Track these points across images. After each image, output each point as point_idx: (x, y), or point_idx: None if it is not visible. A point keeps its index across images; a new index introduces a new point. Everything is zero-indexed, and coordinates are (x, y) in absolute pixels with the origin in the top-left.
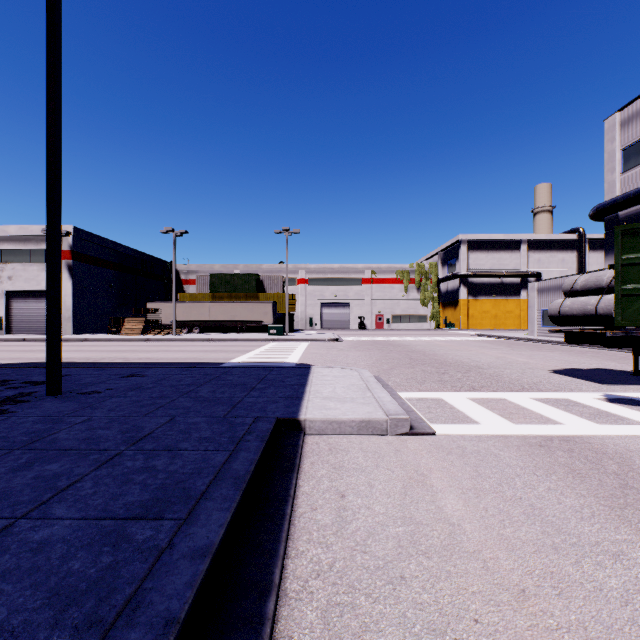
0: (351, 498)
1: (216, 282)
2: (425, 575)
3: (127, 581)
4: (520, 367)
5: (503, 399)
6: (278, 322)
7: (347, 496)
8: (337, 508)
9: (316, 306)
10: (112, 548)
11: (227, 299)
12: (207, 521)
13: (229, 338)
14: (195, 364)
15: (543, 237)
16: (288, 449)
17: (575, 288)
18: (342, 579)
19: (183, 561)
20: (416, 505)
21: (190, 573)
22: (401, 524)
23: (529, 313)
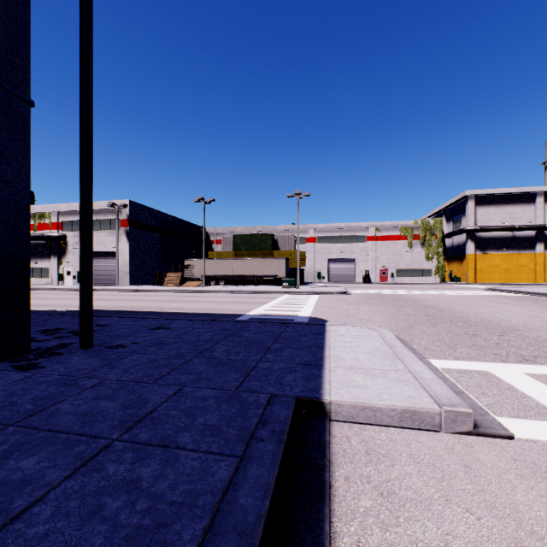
0: None
1: (238, 242)
2: None
3: None
4: None
5: None
6: (290, 276)
7: None
8: None
9: (324, 261)
10: None
11: (247, 256)
12: None
13: (248, 290)
14: (217, 315)
15: None
16: (312, 449)
17: None
18: None
19: None
20: None
21: None
22: None
23: None
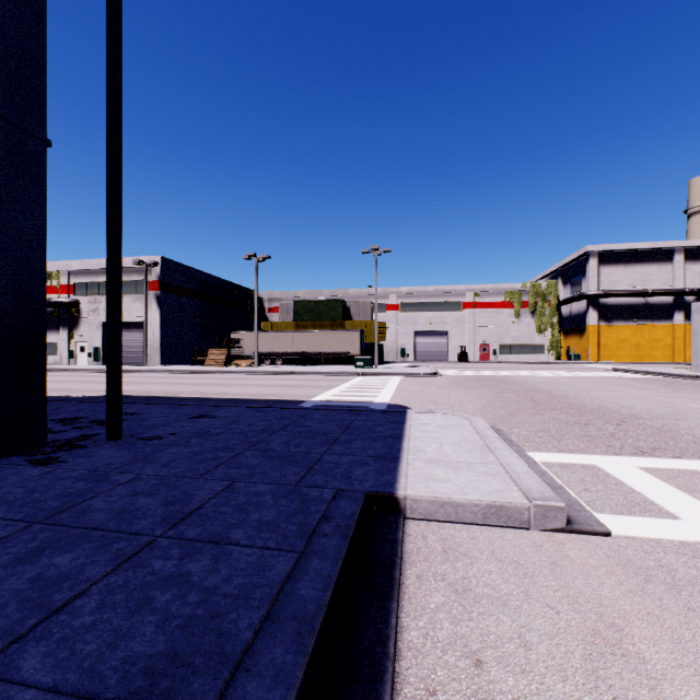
0: (494, 672)
1: (300, 310)
2: None
3: None
4: None
5: (699, 472)
6: (366, 353)
7: (486, 665)
8: (472, 696)
9: (408, 335)
10: None
11: (311, 328)
12: None
13: (312, 371)
14: (273, 402)
15: None
16: (382, 547)
17: None
18: None
19: None
20: None
21: None
22: None
23: (692, 342)
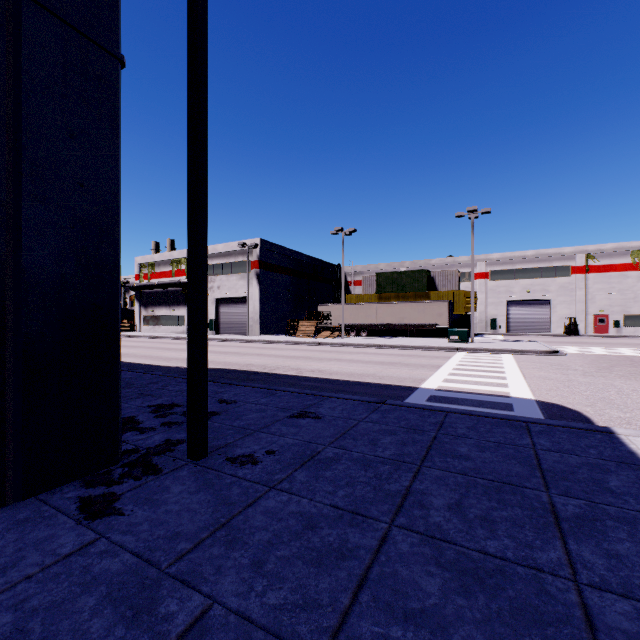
0: None
1: (382, 282)
2: None
3: None
4: None
5: None
6: (453, 325)
7: None
8: None
9: (500, 305)
10: None
11: (394, 299)
12: None
13: (402, 345)
14: (376, 387)
15: None
16: None
17: None
18: None
19: None
20: None
21: None
22: None
23: None
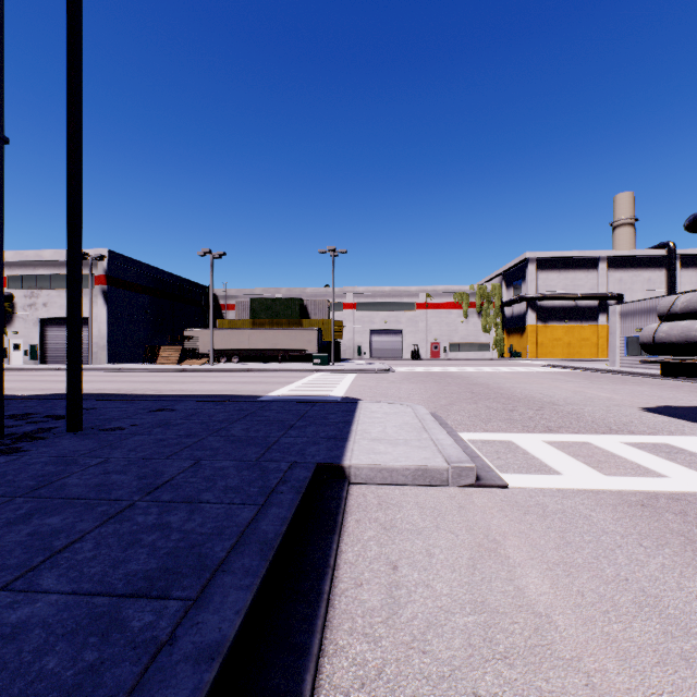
0: (405, 571)
1: (257, 308)
2: (507, 693)
3: (109, 693)
4: (603, 404)
5: (587, 443)
6: (323, 351)
7: (400, 568)
8: (388, 584)
9: (365, 333)
10: (99, 639)
11: (268, 326)
12: (221, 604)
13: (270, 368)
14: (231, 397)
15: (625, 253)
16: (329, 502)
17: (673, 310)
18: (394, 693)
19: (184, 665)
20: (489, 584)
21: (191, 686)
22: (470, 611)
23: (610, 340)
